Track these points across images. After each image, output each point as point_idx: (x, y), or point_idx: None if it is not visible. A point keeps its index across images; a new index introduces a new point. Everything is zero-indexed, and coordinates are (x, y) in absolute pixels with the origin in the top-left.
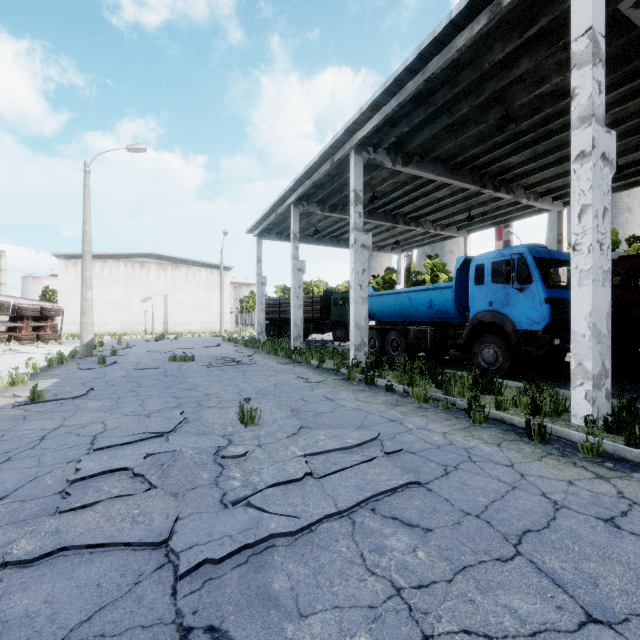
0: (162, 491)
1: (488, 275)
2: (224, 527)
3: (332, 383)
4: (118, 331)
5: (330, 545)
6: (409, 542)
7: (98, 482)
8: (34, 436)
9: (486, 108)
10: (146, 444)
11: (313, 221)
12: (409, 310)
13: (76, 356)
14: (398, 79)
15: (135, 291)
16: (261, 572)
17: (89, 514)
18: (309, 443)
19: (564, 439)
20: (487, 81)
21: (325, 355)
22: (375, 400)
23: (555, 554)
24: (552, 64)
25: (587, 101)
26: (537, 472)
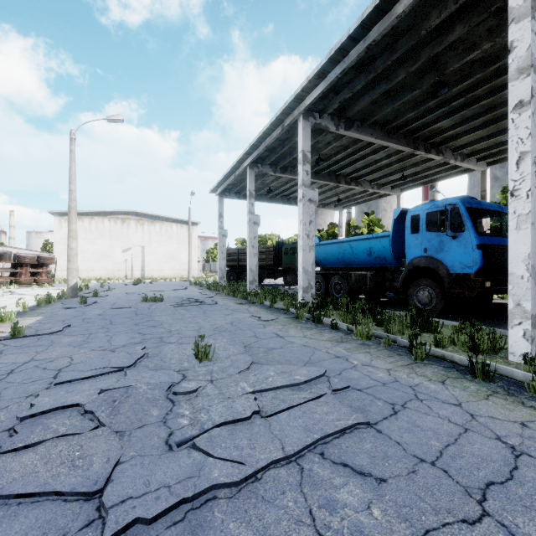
0: (108, 430)
1: (423, 224)
2: (164, 475)
3: (282, 321)
4: (103, 276)
5: (276, 498)
6: (362, 496)
7: (48, 419)
8: (4, 370)
9: (421, 75)
10: (105, 379)
11: (267, 182)
12: (350, 257)
13: (63, 297)
14: (342, 47)
15: (117, 243)
16: (198, 534)
17: (29, 456)
18: (259, 379)
19: (506, 377)
20: (423, 48)
21: (277, 297)
22: (321, 337)
23: (528, 515)
24: (483, 31)
25: (525, 53)
26: (487, 412)
